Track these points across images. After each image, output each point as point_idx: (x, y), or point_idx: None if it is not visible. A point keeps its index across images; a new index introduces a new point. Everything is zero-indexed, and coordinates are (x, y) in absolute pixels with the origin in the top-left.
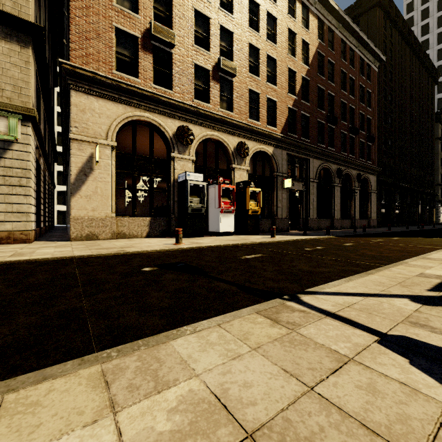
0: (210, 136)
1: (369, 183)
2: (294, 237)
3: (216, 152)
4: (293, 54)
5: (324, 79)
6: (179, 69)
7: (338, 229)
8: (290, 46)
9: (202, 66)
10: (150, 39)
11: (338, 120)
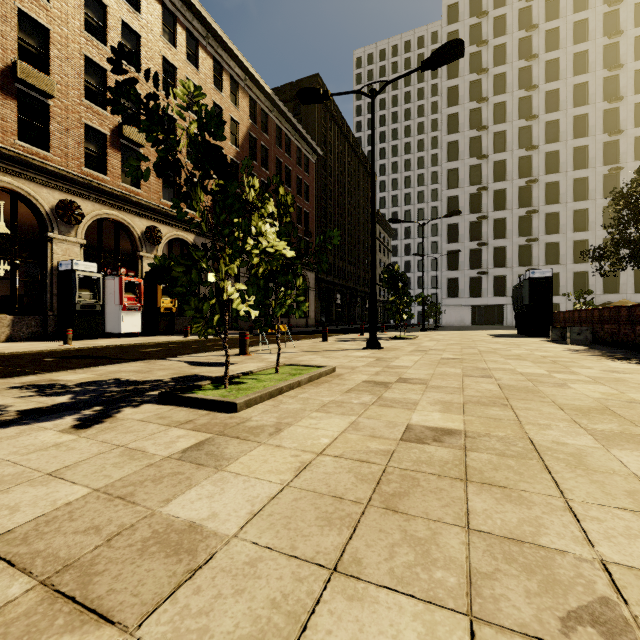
0: (107, 215)
1: (307, 280)
2: (211, 336)
3: (117, 235)
4: None
5: (257, 164)
6: (61, 126)
7: None
8: None
9: (95, 128)
10: (14, 80)
11: None
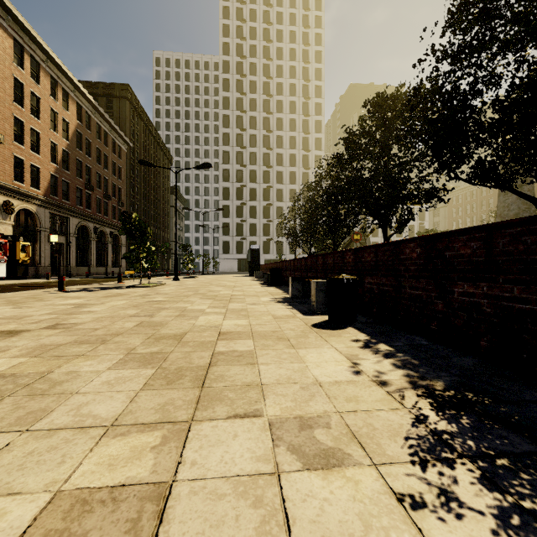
0: None
1: (120, 239)
2: None
3: None
4: (55, 128)
5: (83, 153)
6: None
7: (95, 275)
8: (52, 121)
9: None
10: None
11: (95, 187)
